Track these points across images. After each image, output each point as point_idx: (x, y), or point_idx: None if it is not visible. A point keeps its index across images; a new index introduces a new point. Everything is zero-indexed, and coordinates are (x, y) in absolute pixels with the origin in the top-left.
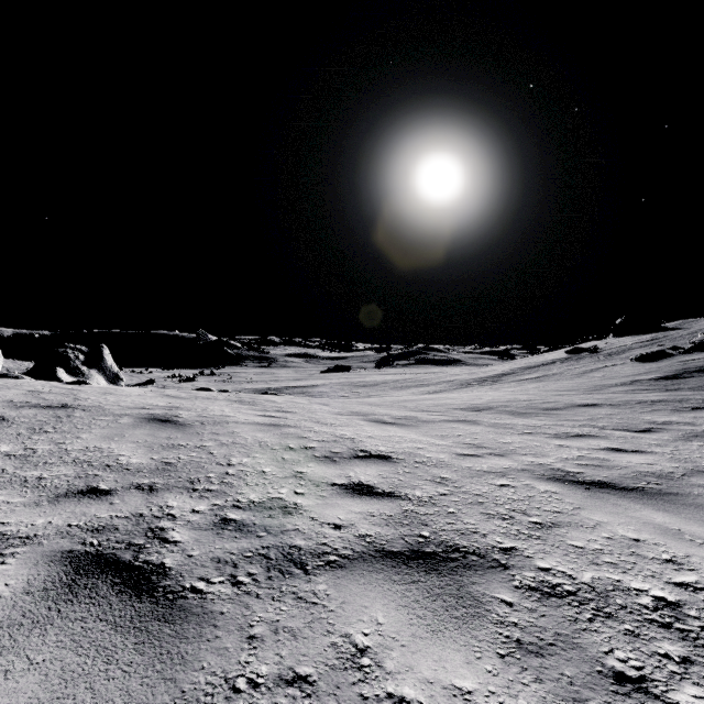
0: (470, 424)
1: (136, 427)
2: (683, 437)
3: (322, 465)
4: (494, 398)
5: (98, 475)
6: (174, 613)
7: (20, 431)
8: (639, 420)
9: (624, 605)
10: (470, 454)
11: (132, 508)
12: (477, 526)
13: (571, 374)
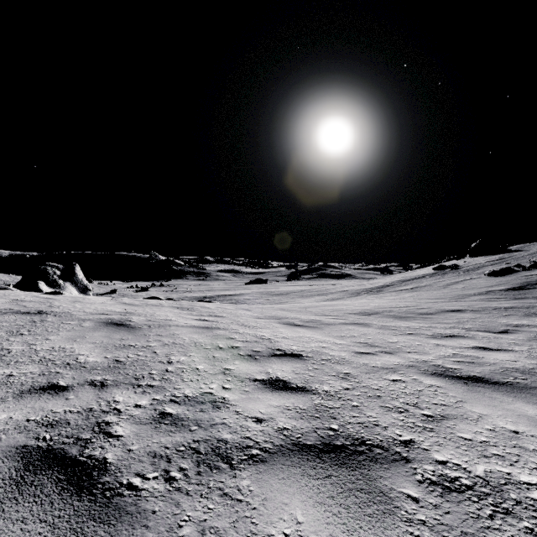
0: (363, 326)
1: (96, 330)
2: (535, 337)
3: (246, 363)
4: (379, 305)
5: (59, 373)
6: (109, 512)
7: (0, 334)
8: (497, 323)
9: (518, 500)
10: (365, 352)
11: (84, 403)
12: (378, 419)
13: (438, 286)
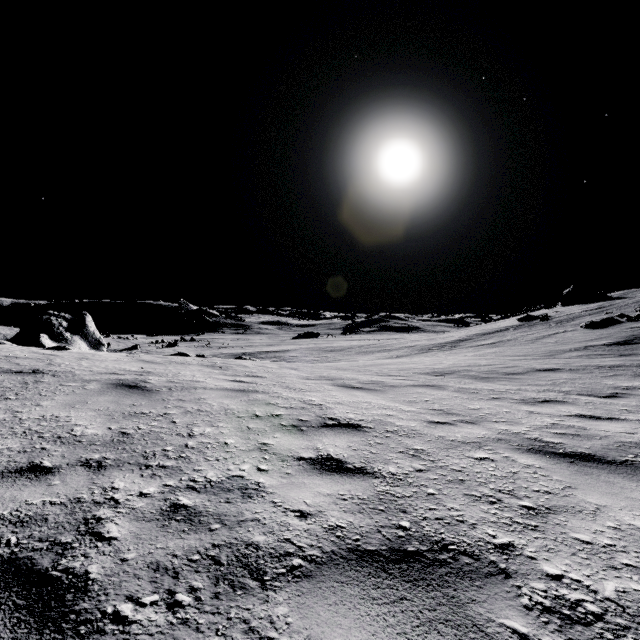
0: (436, 388)
1: (102, 393)
2: None
3: (289, 436)
4: (455, 363)
5: (45, 449)
6: None
7: None
8: (602, 385)
9: None
10: (441, 422)
11: (71, 491)
12: (463, 512)
13: (525, 340)
